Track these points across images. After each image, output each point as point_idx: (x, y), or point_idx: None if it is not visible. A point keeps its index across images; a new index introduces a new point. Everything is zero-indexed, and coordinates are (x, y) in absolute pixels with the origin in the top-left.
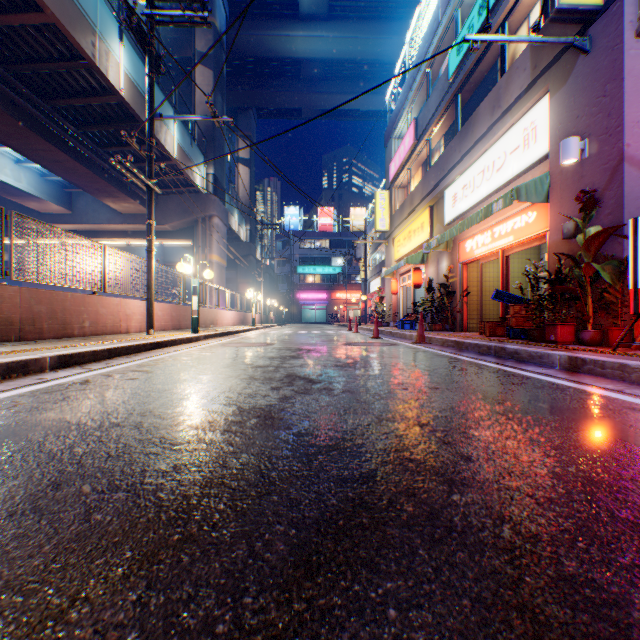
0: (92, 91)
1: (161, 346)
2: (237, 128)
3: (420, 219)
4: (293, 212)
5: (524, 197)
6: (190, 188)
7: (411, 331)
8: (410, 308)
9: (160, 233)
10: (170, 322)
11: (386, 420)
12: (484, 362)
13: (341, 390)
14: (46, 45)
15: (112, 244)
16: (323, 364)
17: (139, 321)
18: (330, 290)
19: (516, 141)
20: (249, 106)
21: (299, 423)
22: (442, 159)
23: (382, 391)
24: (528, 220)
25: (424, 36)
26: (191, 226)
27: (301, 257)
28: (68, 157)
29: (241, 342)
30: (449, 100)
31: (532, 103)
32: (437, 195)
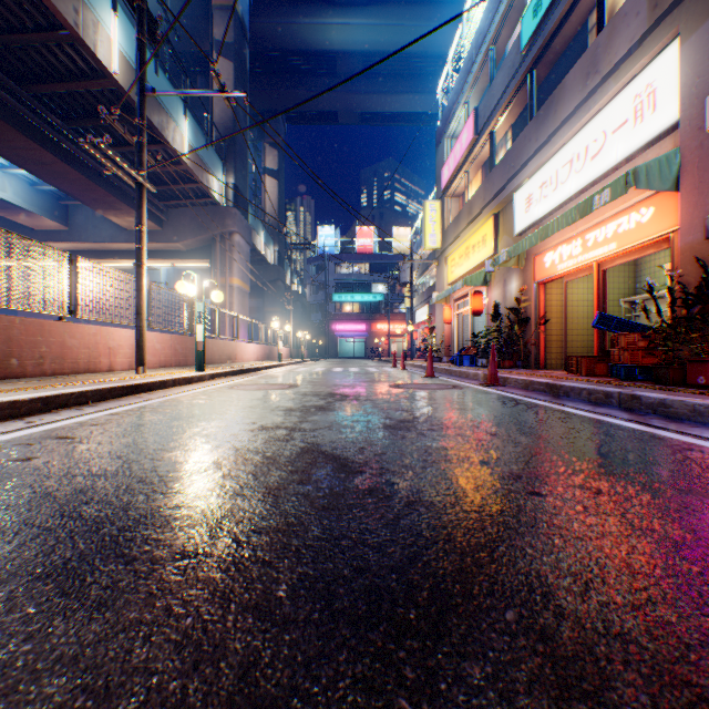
0: (79, 74)
1: (141, 390)
2: (253, 108)
3: (481, 231)
4: (328, 232)
5: (644, 183)
6: (206, 199)
7: (473, 368)
8: (469, 340)
9: (172, 253)
10: (172, 357)
11: (581, 679)
12: (614, 419)
13: (405, 498)
14: (16, 10)
15: (120, 267)
16: (365, 423)
17: (128, 356)
18: (370, 320)
19: (622, 114)
20: (277, 109)
21: (295, 706)
22: (512, 153)
23: (492, 502)
24: (641, 219)
25: (487, 5)
26: (208, 245)
27: (337, 283)
28: (55, 158)
29: (257, 383)
30: (521, 78)
31: (649, 58)
32: (504, 199)
